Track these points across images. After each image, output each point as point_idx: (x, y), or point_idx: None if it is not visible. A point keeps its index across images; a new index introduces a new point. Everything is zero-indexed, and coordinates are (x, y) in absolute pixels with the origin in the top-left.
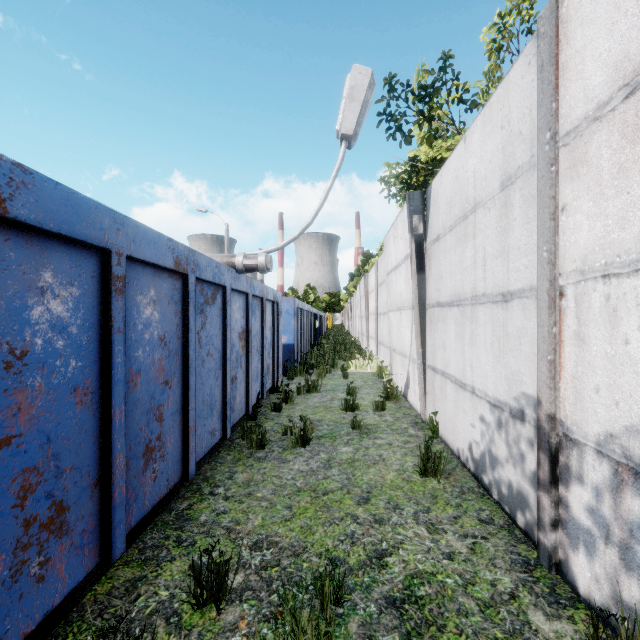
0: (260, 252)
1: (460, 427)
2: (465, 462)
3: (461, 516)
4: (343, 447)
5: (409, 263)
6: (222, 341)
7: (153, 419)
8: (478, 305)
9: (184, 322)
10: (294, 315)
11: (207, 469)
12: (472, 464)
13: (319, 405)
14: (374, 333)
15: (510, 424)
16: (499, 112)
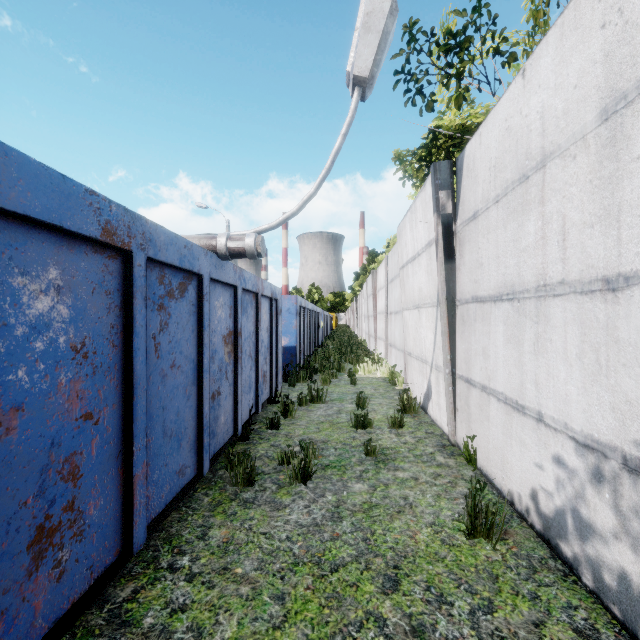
0: (249, 232)
1: (514, 463)
2: (524, 513)
3: (545, 621)
4: (355, 483)
5: (433, 251)
6: (197, 347)
7: (56, 480)
8: (550, 298)
9: (126, 322)
10: (296, 314)
11: (174, 520)
12: (538, 520)
13: (324, 420)
14: (383, 334)
15: (624, 481)
16: (597, 5)
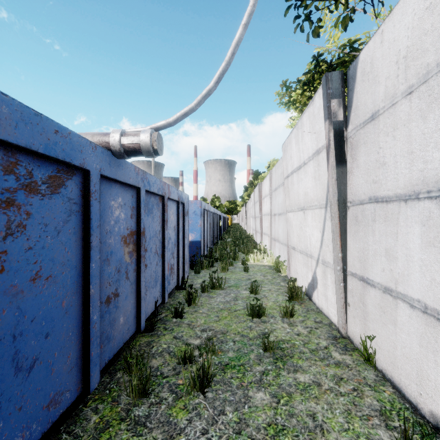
0: (145, 128)
1: None
2: None
3: None
4: (257, 392)
5: (322, 157)
6: (82, 250)
7: None
8: None
9: None
10: (200, 215)
11: None
12: None
13: (223, 307)
14: (268, 231)
15: None
16: None
